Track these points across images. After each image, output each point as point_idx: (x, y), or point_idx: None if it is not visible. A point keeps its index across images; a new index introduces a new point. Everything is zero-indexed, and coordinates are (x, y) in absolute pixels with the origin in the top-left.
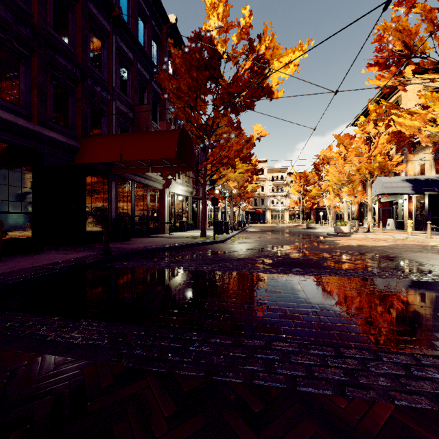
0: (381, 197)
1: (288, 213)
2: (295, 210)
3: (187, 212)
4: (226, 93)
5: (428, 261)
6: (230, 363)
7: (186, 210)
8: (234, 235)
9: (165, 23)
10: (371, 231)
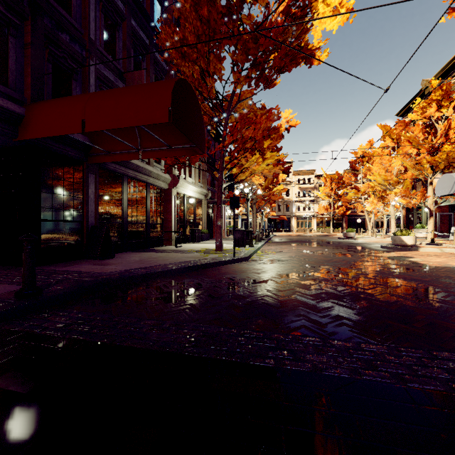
0: (447, 199)
1: (316, 220)
2: (325, 217)
3: (201, 219)
4: (251, 39)
5: None
6: None
7: (199, 217)
8: (259, 248)
9: None
10: (435, 242)
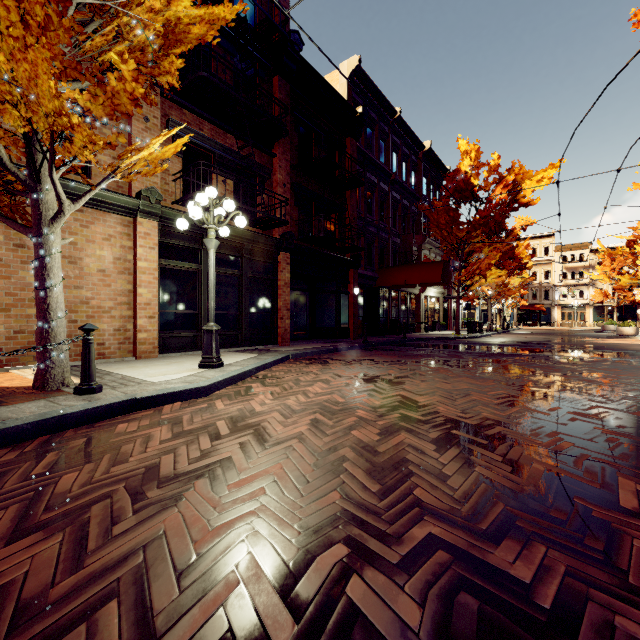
0: None
1: (592, 311)
2: (607, 306)
3: (438, 313)
4: (477, 224)
5: (626, 348)
6: (469, 351)
7: (437, 311)
8: (488, 335)
9: (421, 150)
10: None
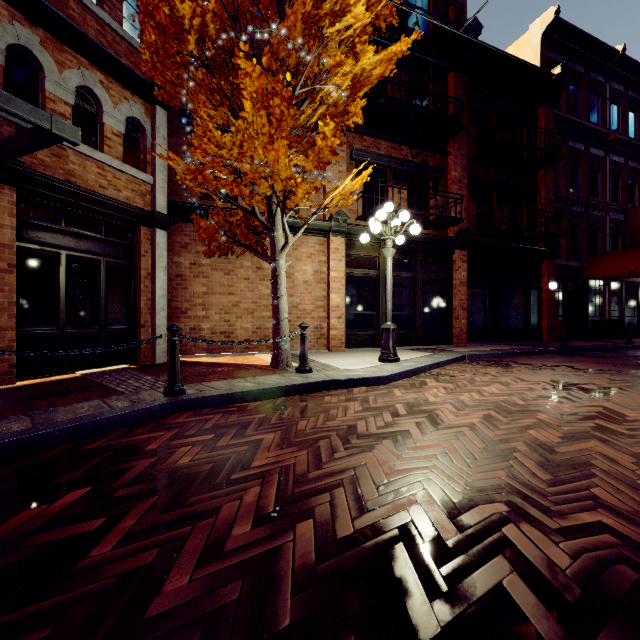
0: None
1: None
2: None
3: None
4: None
5: None
6: None
7: None
8: None
9: None
10: None
